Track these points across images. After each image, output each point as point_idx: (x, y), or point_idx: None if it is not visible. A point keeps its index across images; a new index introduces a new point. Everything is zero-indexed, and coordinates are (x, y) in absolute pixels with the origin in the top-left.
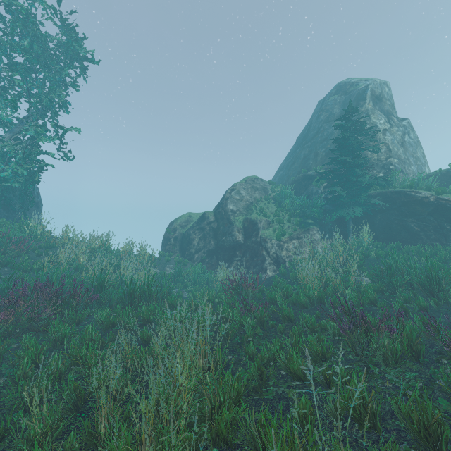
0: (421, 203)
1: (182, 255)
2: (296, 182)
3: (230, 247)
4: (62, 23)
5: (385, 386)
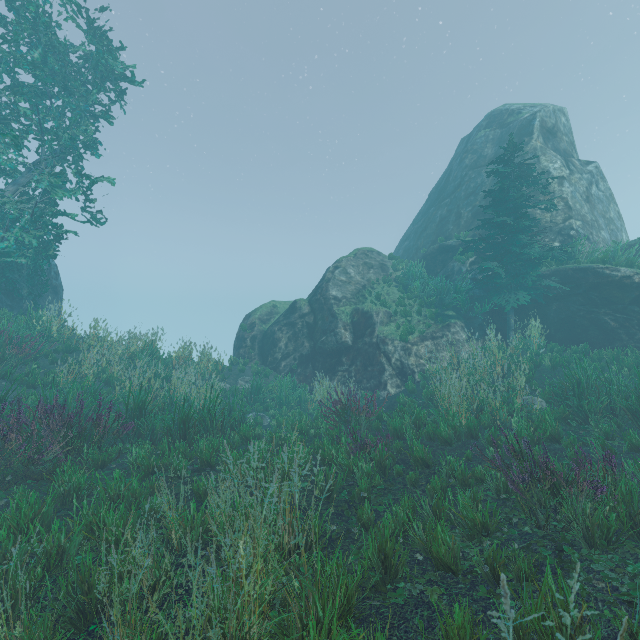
0: (620, 285)
1: (263, 362)
2: (429, 257)
3: (333, 351)
4: (88, 25)
5: (594, 586)
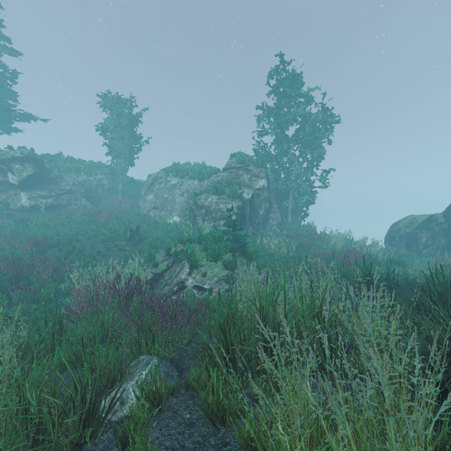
0: None
1: (408, 250)
2: None
3: None
4: (325, 111)
5: None
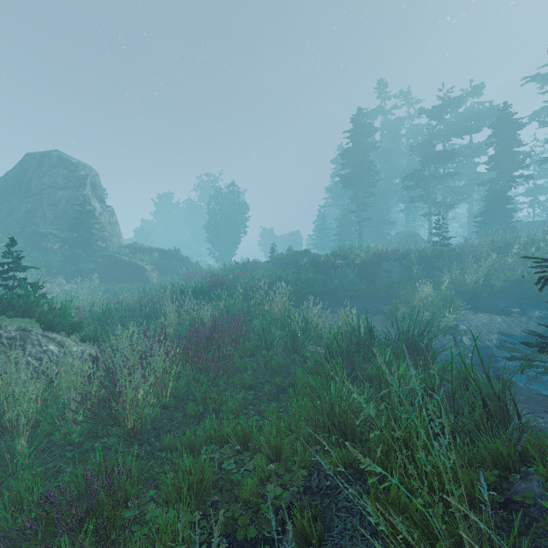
0: (123, 263)
1: None
2: (25, 236)
3: None
4: None
5: None
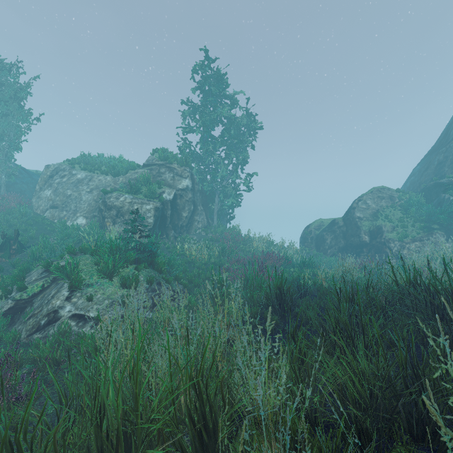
0: None
1: (318, 250)
2: (426, 190)
3: (357, 246)
4: (249, 115)
5: None
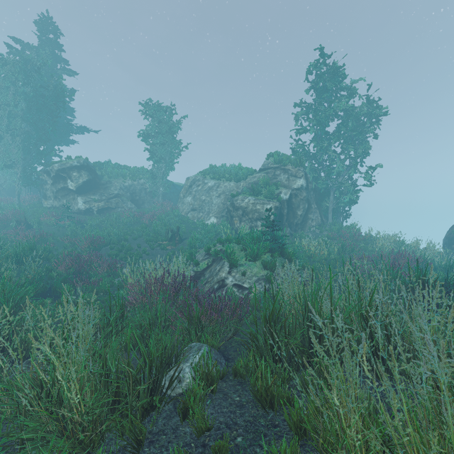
0: None
1: None
2: None
3: None
4: (370, 103)
5: None
